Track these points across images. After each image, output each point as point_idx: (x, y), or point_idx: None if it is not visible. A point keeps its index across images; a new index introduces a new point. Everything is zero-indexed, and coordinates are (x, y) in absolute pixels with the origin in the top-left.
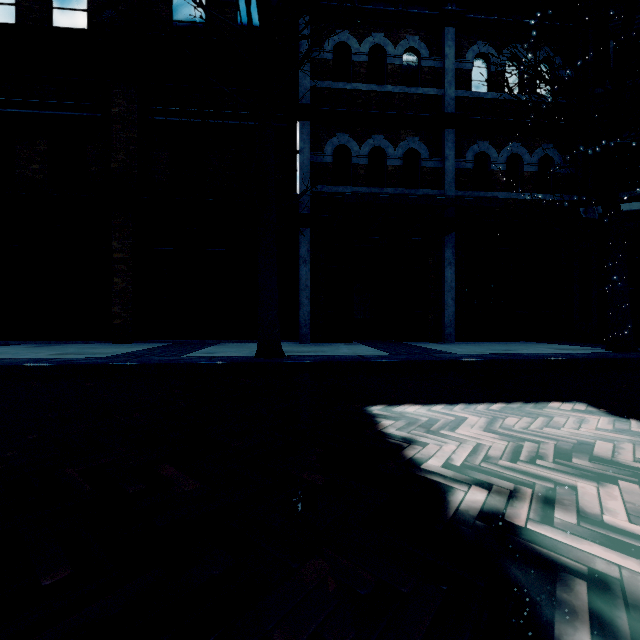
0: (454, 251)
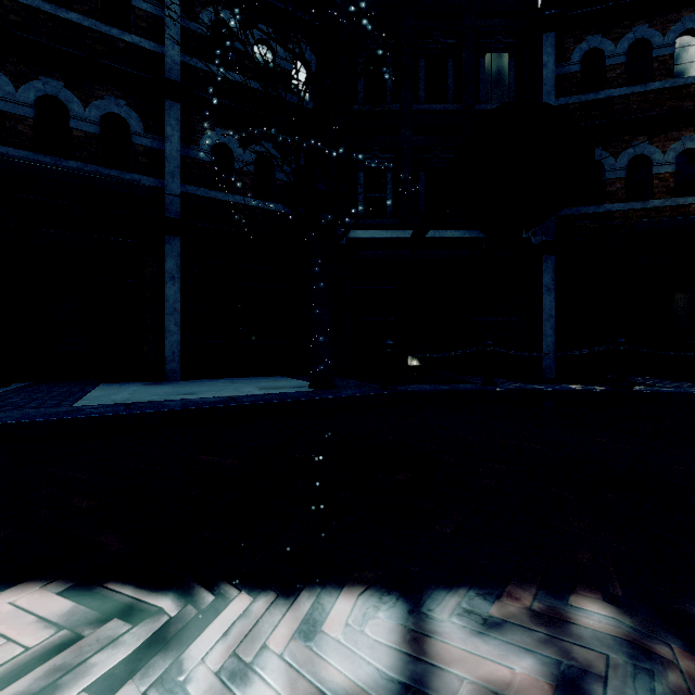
0: (179, 262)
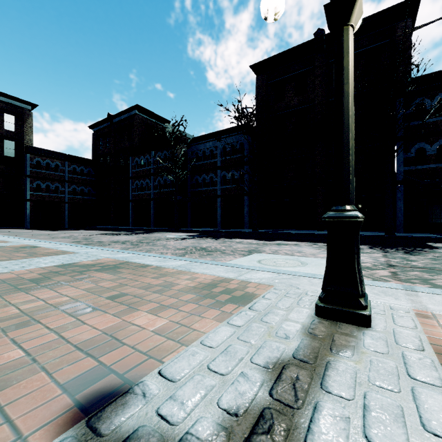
0: None
